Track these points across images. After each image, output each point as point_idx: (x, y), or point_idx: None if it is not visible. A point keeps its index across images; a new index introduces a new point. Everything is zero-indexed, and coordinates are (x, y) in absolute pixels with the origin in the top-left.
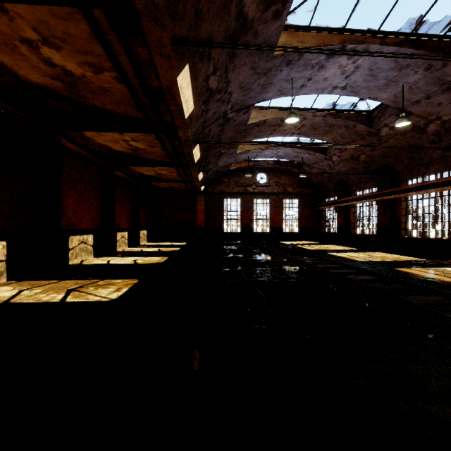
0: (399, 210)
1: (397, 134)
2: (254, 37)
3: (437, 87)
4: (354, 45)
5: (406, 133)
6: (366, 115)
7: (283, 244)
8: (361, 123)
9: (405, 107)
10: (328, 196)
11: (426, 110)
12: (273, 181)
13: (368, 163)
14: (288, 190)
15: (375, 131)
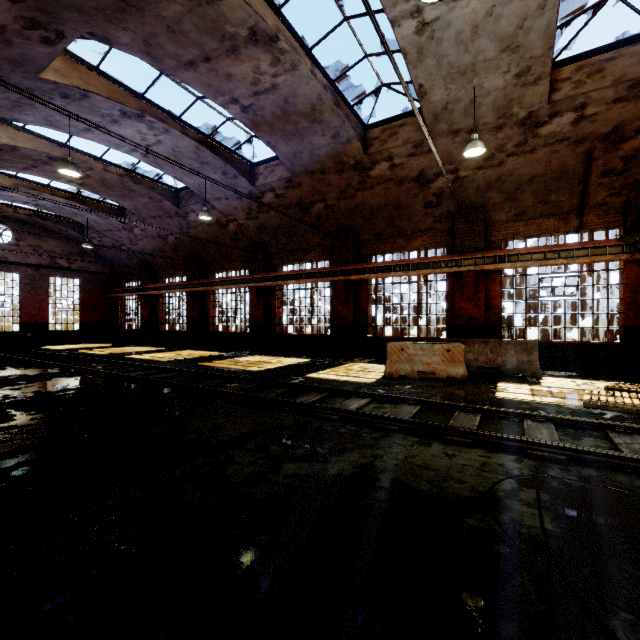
0: (208, 303)
1: (204, 223)
2: (4, 44)
3: (233, 193)
4: (154, 119)
5: (213, 225)
6: (173, 192)
7: (51, 351)
8: (169, 200)
9: (210, 200)
10: (129, 280)
11: (227, 209)
12: (27, 243)
13: (178, 247)
14: (60, 263)
15: (184, 213)
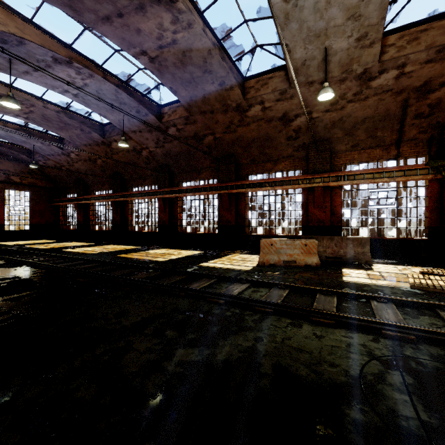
0: (128, 210)
1: (124, 150)
2: None
3: (145, 127)
4: (81, 66)
5: (130, 152)
6: (100, 126)
7: (4, 246)
8: (96, 132)
9: (127, 132)
10: (68, 193)
11: (140, 140)
12: None
13: (105, 168)
14: (14, 179)
15: (108, 143)
